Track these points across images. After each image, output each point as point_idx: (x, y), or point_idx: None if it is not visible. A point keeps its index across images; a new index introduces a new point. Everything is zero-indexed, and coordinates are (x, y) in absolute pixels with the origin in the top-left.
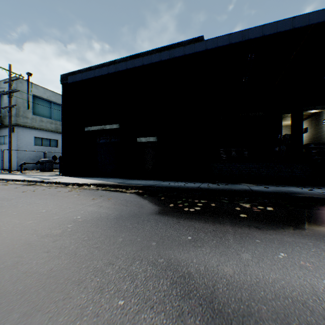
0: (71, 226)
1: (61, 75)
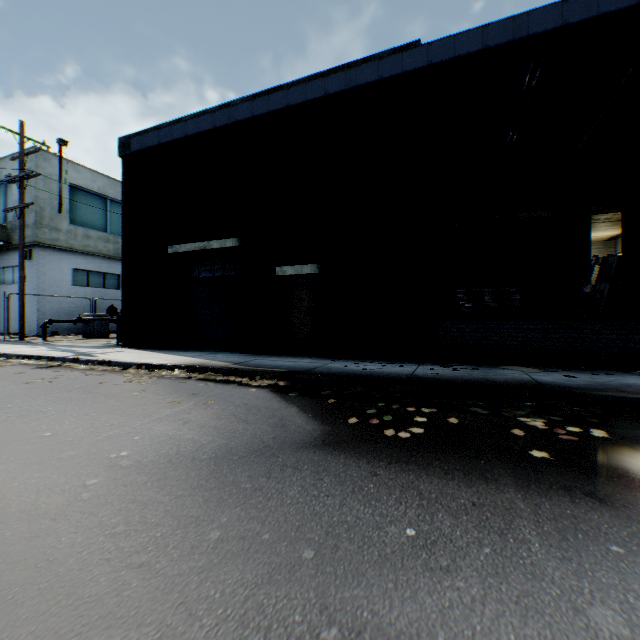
0: (94, 482)
1: (119, 140)
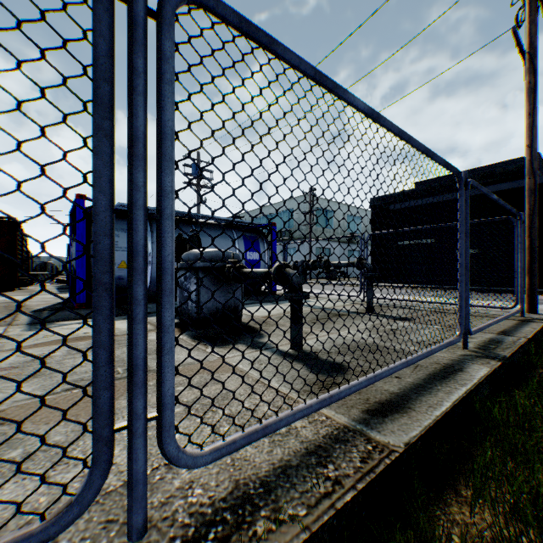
0: None
1: (371, 199)
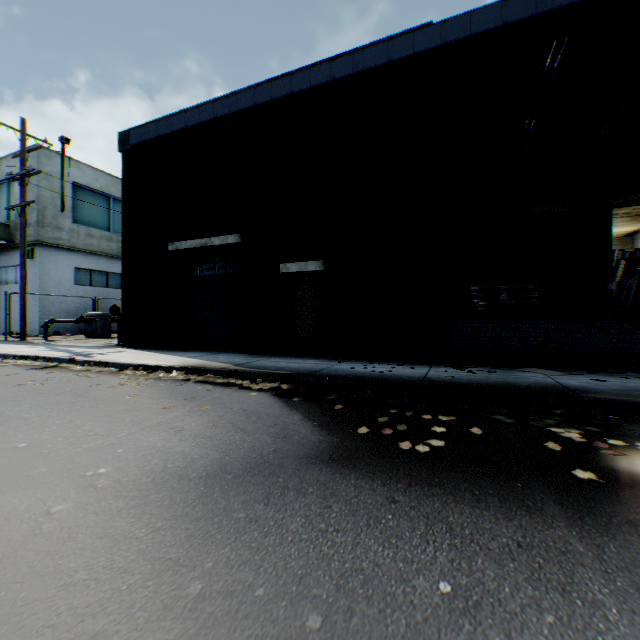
0: (60, 509)
1: (119, 134)
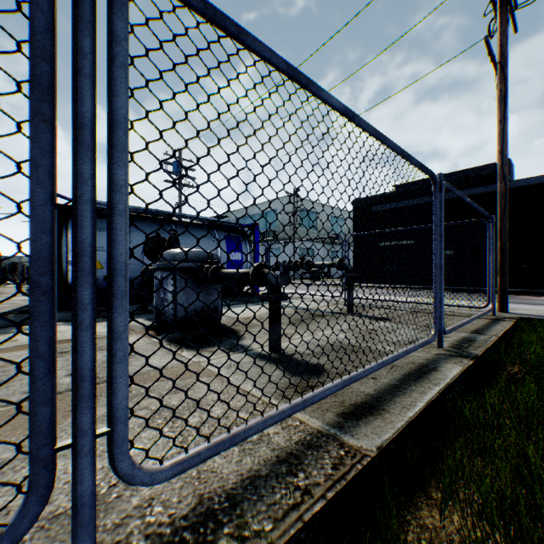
0: None
1: (353, 200)
